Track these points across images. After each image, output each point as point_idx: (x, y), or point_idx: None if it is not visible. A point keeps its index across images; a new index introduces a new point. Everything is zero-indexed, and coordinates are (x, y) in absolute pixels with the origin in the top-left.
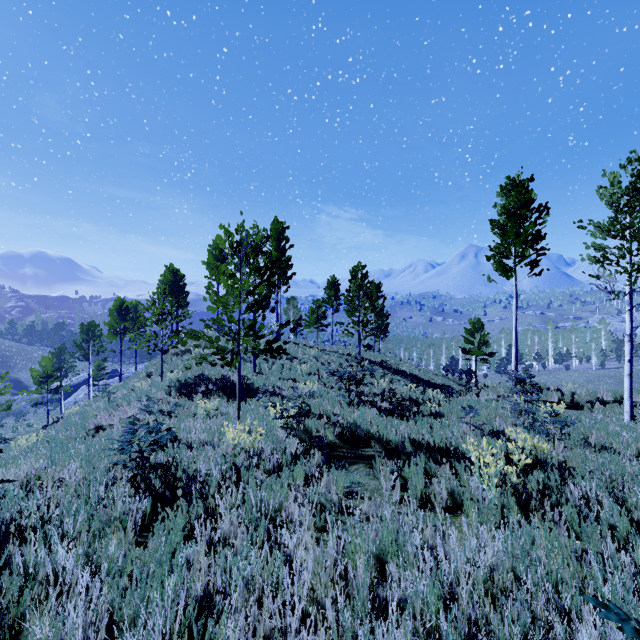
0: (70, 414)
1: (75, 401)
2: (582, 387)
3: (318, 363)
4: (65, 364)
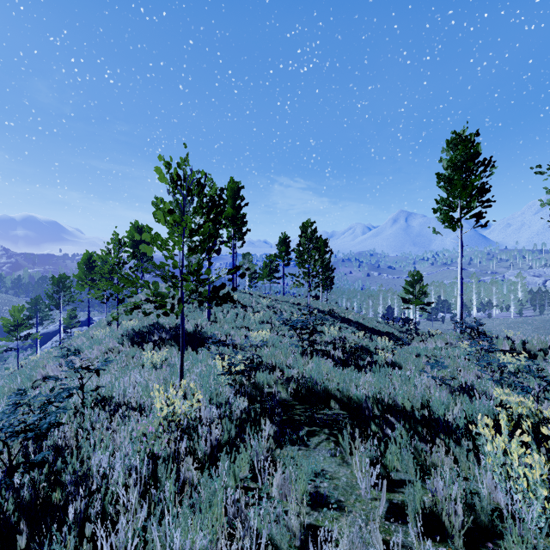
0: (32, 361)
1: (51, 346)
2: (504, 333)
3: (271, 312)
4: (41, 313)
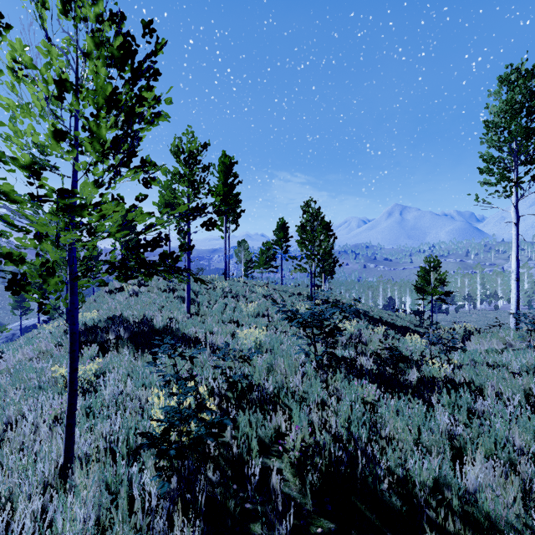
0: None
1: None
2: None
3: (267, 302)
4: (23, 304)
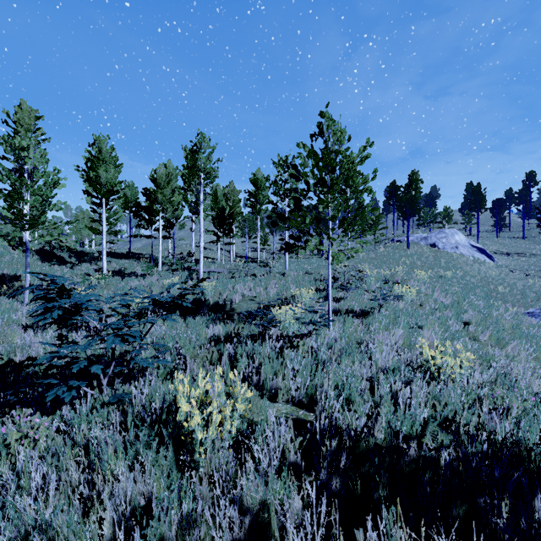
0: None
1: None
2: None
3: None
4: None
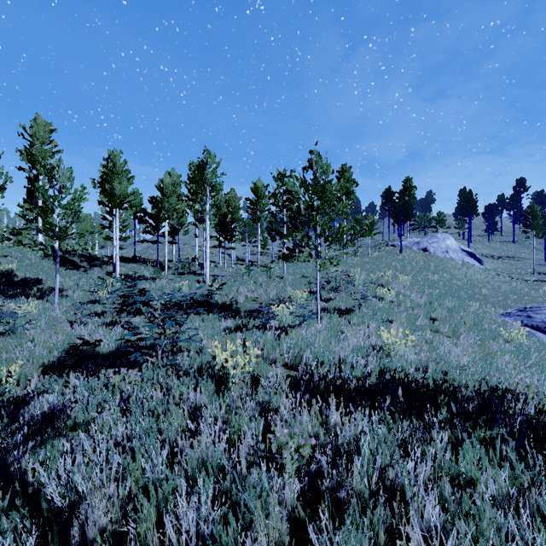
0: None
1: None
2: None
3: None
4: None
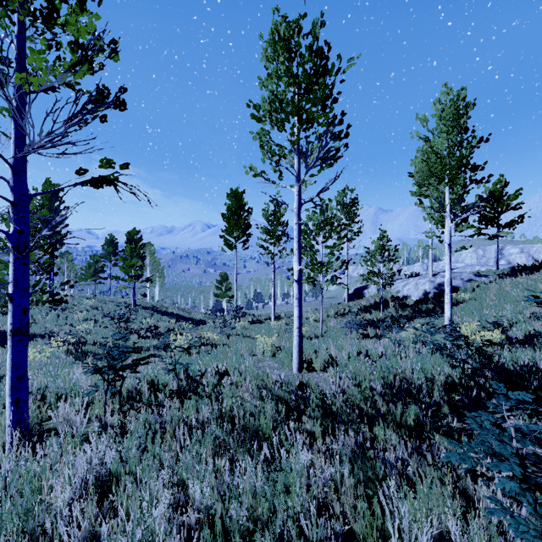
0: None
1: None
2: None
3: (95, 311)
4: None
